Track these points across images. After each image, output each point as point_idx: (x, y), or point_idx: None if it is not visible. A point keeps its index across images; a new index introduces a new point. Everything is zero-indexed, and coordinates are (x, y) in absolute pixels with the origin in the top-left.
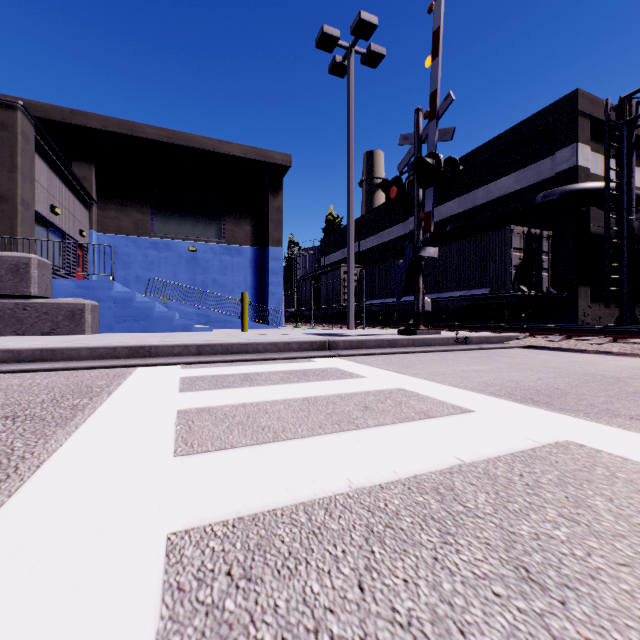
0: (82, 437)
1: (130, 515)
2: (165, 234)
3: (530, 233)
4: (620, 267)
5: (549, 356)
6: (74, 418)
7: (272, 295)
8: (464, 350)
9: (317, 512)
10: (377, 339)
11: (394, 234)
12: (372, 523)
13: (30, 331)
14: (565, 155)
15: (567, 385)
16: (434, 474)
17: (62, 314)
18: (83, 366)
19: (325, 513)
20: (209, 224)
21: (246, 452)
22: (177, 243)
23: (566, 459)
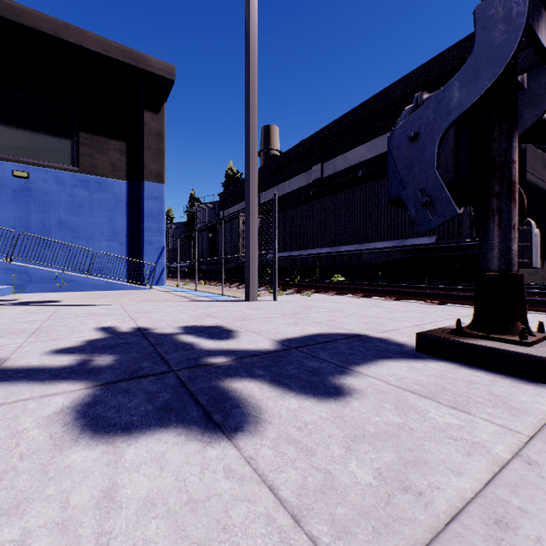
0: None
1: None
2: None
3: None
4: None
5: None
6: None
7: (149, 244)
8: None
9: None
10: None
11: (296, 185)
12: None
13: None
14: None
15: None
16: None
17: None
18: None
19: None
20: (53, 143)
21: None
22: None
23: None
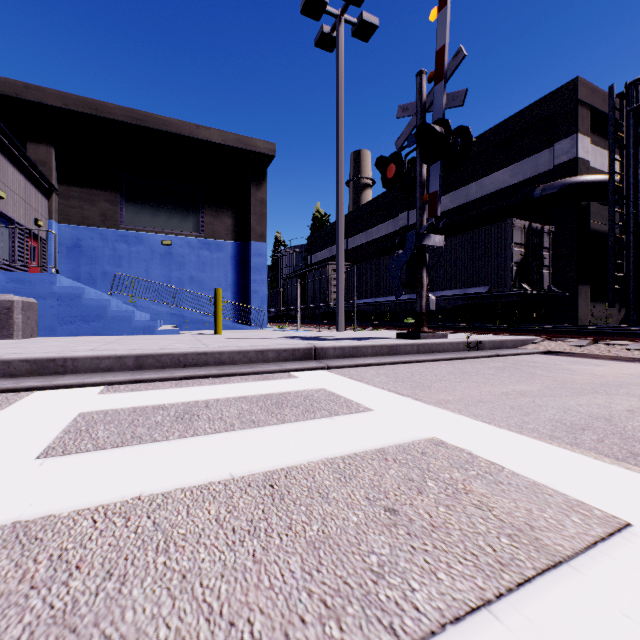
0: None
1: None
2: (136, 226)
3: (531, 227)
4: (626, 264)
5: (589, 366)
6: None
7: (255, 293)
8: (479, 357)
9: None
10: (375, 345)
11: (383, 231)
12: None
13: None
14: (564, 147)
15: None
16: None
17: None
18: None
19: None
20: (186, 216)
21: None
22: (150, 236)
23: None
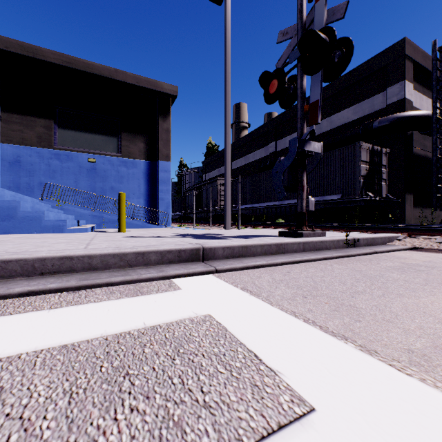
0: None
1: None
2: (67, 147)
3: (373, 149)
4: None
5: None
6: None
7: (162, 200)
8: (360, 255)
9: None
10: (264, 244)
11: (258, 156)
12: None
13: None
14: (395, 90)
15: None
16: None
17: None
18: None
19: None
20: (107, 140)
21: None
22: (78, 155)
23: None
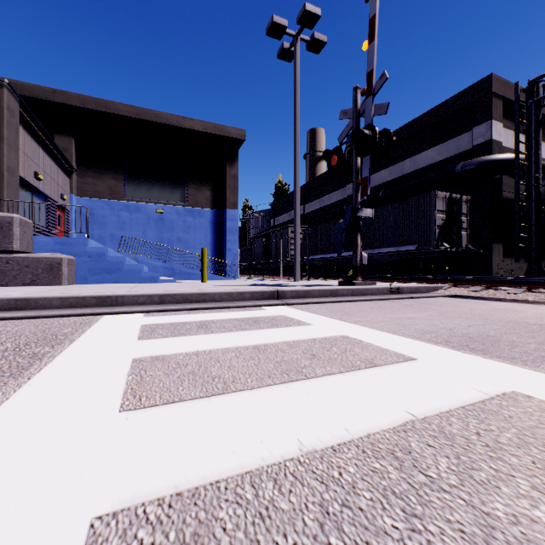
0: (31, 389)
1: (55, 490)
2: (136, 198)
3: (451, 197)
4: (529, 227)
5: (473, 304)
6: (30, 367)
7: (229, 251)
8: (397, 299)
9: (265, 485)
10: (320, 289)
11: (334, 199)
12: (327, 500)
13: (12, 282)
14: (481, 130)
15: (497, 332)
16: (388, 433)
17: (41, 267)
18: (54, 314)
19: (274, 486)
20: (174, 189)
21: (194, 406)
22: (146, 206)
23: (519, 413)
